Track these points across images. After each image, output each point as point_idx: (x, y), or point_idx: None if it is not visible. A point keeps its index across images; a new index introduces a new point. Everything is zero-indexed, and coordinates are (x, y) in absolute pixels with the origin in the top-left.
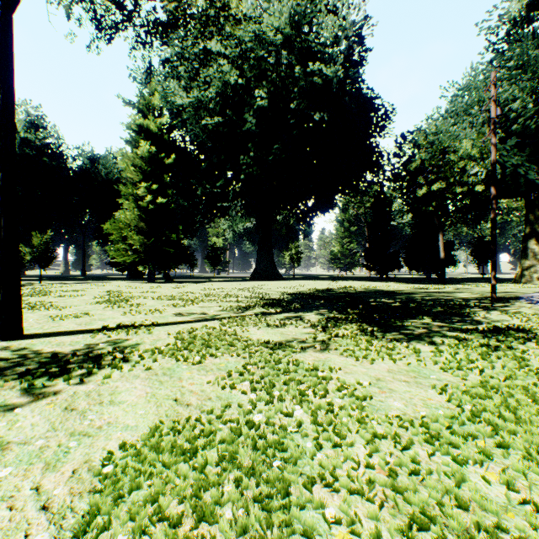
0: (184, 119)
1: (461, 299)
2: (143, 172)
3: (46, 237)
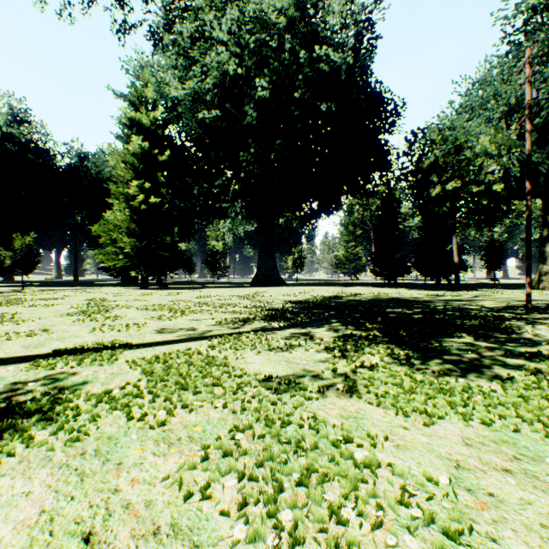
0: (180, 113)
1: (489, 309)
2: (135, 169)
3: (29, 240)
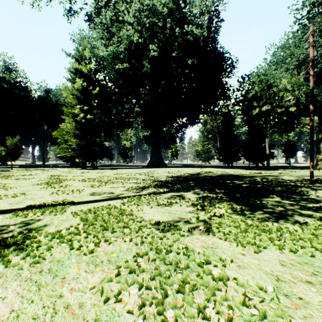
0: (105, 65)
1: (288, 181)
2: (78, 98)
3: (16, 140)
